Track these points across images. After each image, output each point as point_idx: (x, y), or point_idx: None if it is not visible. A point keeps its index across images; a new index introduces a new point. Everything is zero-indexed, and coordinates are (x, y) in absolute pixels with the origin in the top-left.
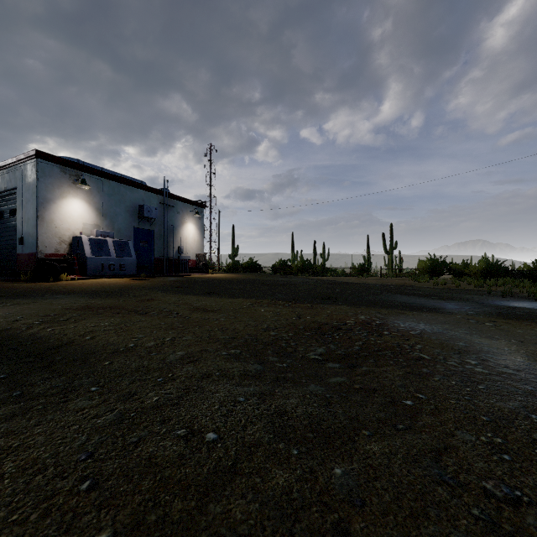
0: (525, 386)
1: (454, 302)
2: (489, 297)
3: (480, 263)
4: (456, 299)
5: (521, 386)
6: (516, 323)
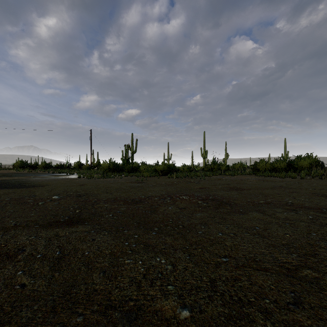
0: (58, 177)
1: (43, 175)
2: (50, 173)
3: (43, 163)
4: (43, 174)
5: (58, 177)
6: (57, 176)
